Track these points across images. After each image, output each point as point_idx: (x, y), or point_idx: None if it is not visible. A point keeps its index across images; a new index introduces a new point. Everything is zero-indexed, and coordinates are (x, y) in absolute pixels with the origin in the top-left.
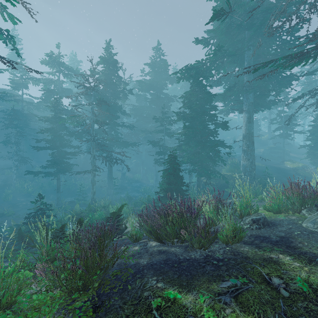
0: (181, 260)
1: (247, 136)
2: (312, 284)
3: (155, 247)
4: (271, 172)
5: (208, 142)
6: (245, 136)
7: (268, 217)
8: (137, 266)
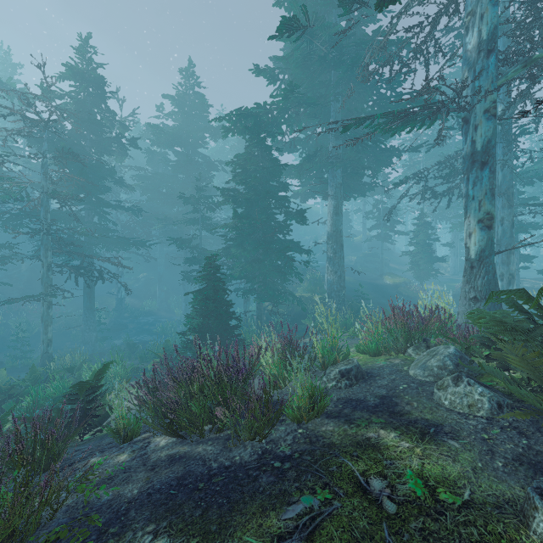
0: (214, 470)
1: (334, 236)
2: (429, 479)
3: (165, 449)
4: (366, 291)
5: (275, 243)
6: (331, 236)
7: (362, 365)
8: (116, 503)
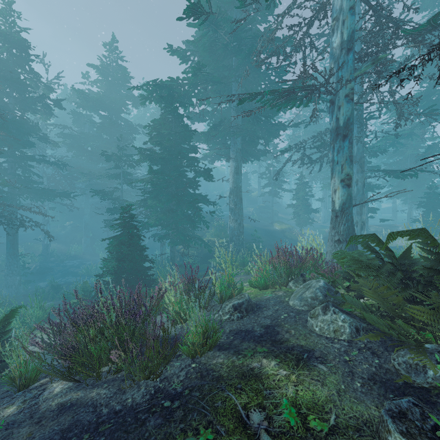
0: (103, 417)
1: (235, 191)
2: (301, 406)
3: (58, 396)
4: (260, 236)
5: (186, 196)
6: (232, 191)
7: (253, 297)
8: None
